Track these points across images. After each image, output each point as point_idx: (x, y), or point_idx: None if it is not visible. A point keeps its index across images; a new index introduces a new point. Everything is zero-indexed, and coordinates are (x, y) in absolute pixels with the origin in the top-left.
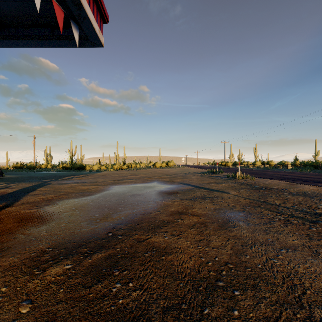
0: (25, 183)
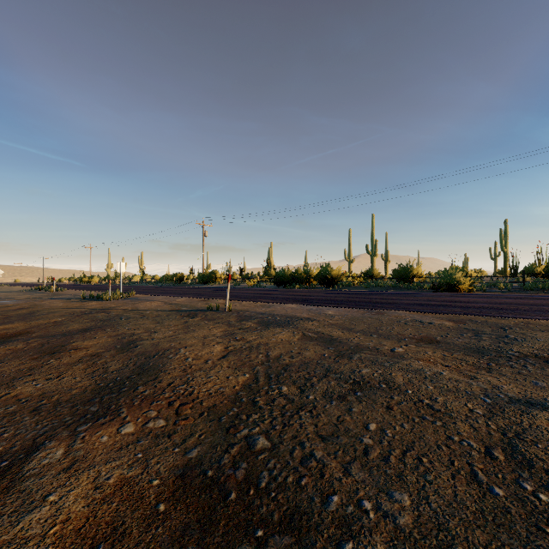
0: None
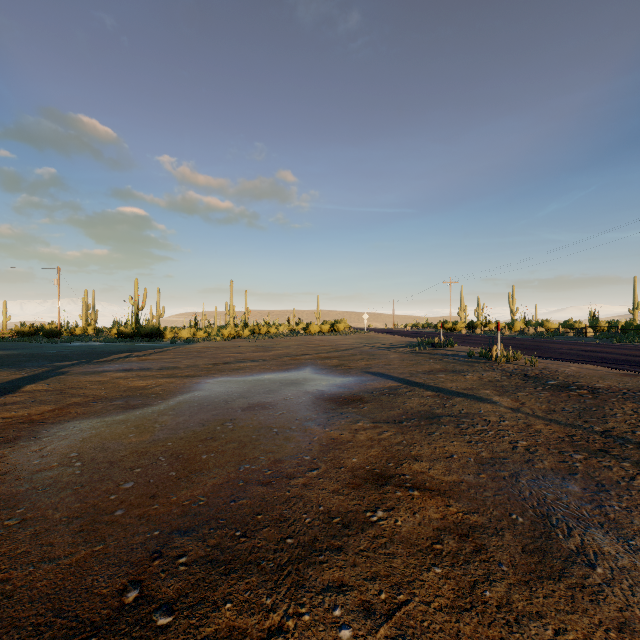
0: (9, 371)
